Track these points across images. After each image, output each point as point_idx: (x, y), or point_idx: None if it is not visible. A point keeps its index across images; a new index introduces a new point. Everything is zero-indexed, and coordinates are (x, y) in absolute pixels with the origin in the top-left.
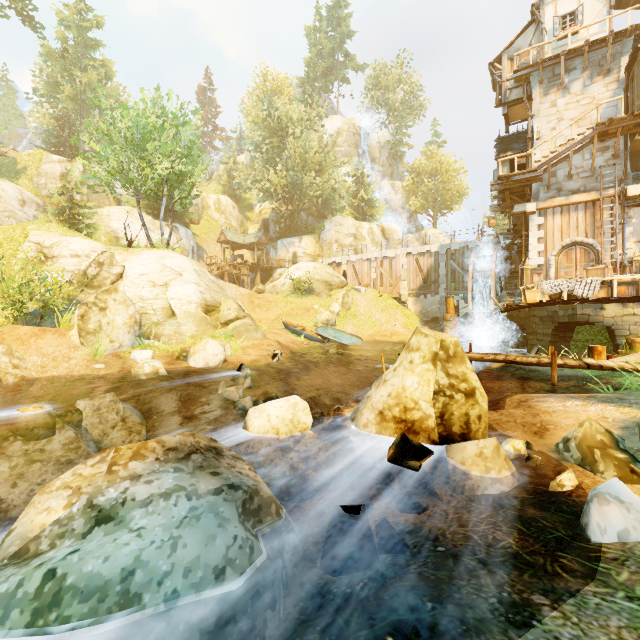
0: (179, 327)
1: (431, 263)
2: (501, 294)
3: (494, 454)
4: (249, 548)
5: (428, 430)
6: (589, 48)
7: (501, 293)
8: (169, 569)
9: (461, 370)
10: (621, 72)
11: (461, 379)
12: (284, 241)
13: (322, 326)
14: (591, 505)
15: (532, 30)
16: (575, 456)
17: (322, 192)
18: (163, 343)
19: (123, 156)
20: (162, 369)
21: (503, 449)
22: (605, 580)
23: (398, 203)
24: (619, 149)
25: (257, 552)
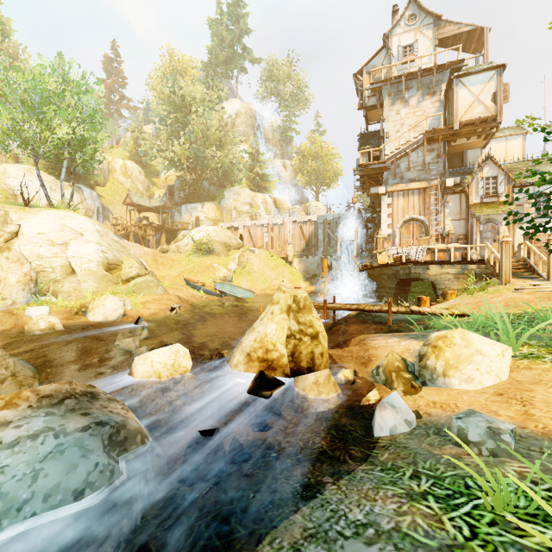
0: (79, 284)
1: (312, 230)
2: (362, 256)
3: (325, 381)
4: (110, 472)
5: (283, 366)
6: (421, 74)
7: (362, 256)
8: (29, 497)
9: (309, 318)
10: (442, 95)
11: (308, 325)
12: (188, 206)
13: (220, 282)
14: (376, 411)
15: (384, 53)
16: (382, 378)
17: (222, 165)
18: (62, 299)
19: (19, 117)
20: (58, 324)
21: (337, 377)
22: (373, 461)
23: (288, 179)
24: (441, 151)
25: (117, 474)
